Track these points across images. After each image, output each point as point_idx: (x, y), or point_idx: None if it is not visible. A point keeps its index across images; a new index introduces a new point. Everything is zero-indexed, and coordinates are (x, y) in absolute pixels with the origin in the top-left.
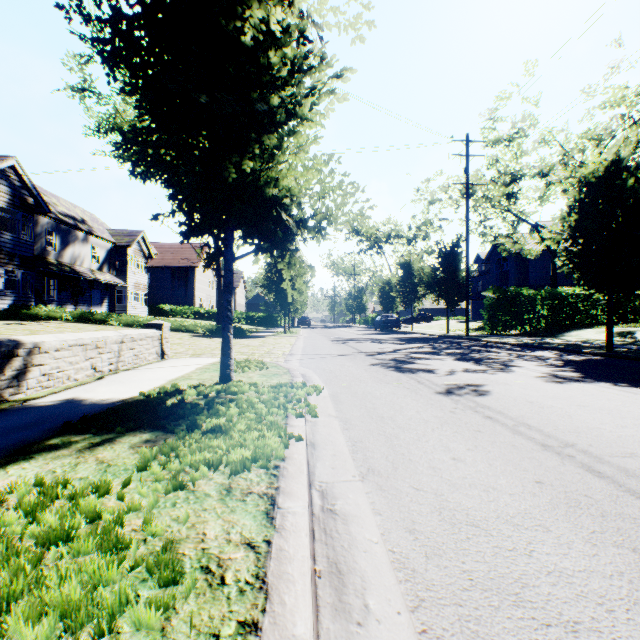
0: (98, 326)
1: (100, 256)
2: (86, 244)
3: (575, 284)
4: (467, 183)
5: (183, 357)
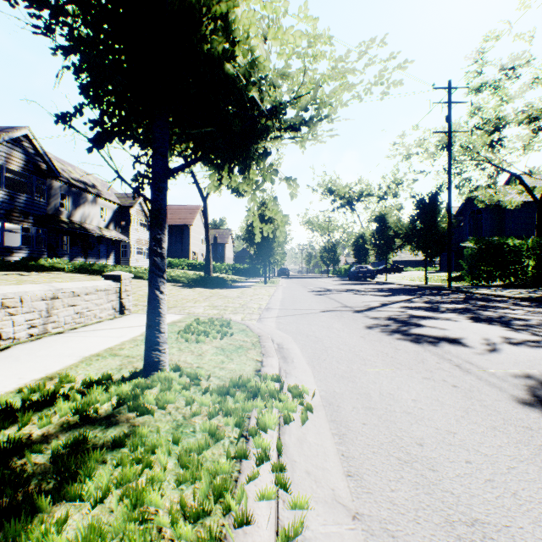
0: (93, 276)
1: (107, 216)
2: (95, 205)
3: None
4: (449, 131)
5: None
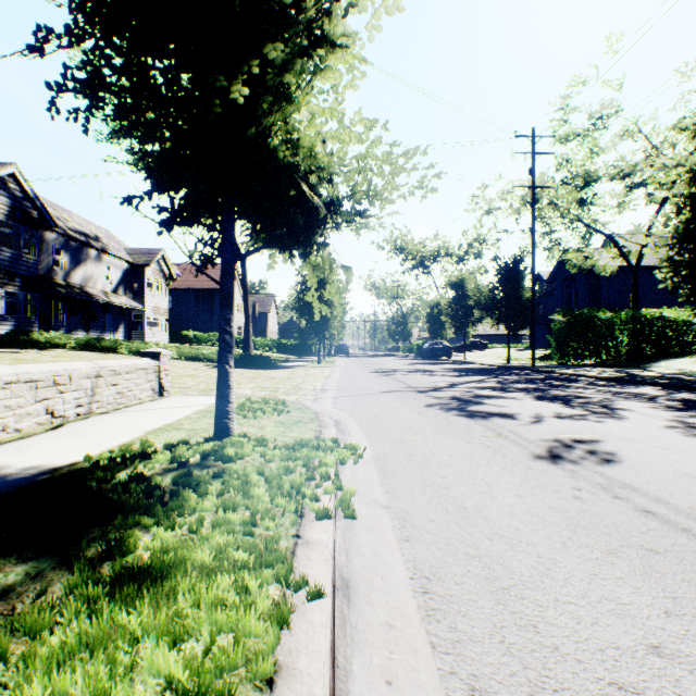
0: (104, 355)
1: (115, 277)
2: (99, 263)
3: (656, 306)
4: (533, 186)
5: (189, 393)
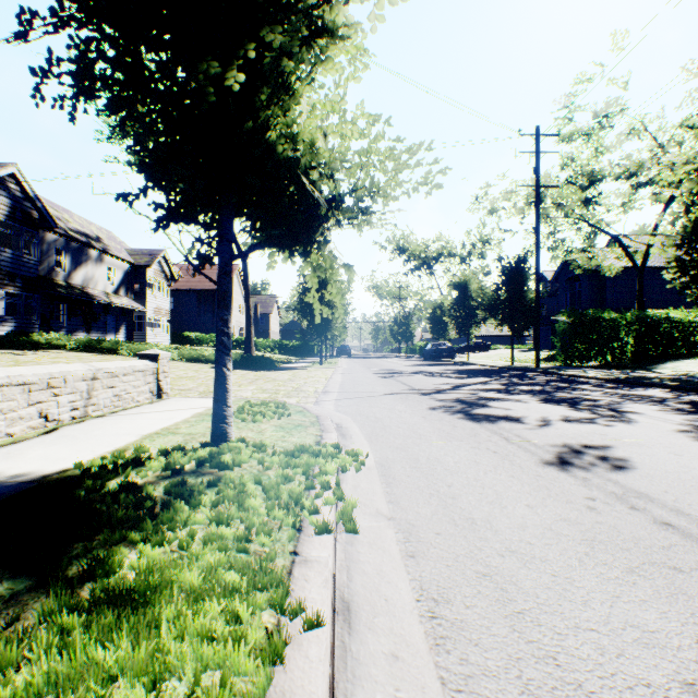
0: (105, 356)
1: (116, 278)
2: (100, 264)
3: (661, 307)
4: (537, 185)
5: (189, 395)
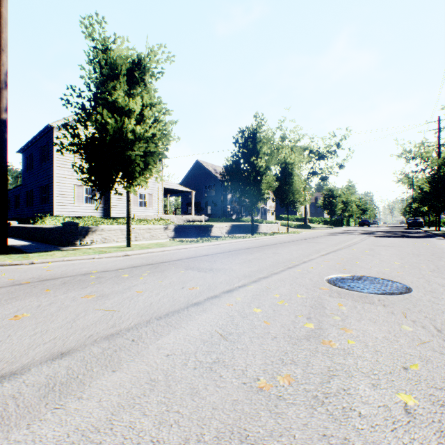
0: None
1: None
2: None
3: None
4: (438, 144)
5: None
